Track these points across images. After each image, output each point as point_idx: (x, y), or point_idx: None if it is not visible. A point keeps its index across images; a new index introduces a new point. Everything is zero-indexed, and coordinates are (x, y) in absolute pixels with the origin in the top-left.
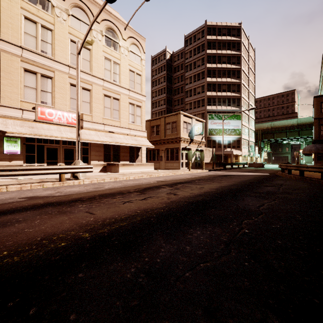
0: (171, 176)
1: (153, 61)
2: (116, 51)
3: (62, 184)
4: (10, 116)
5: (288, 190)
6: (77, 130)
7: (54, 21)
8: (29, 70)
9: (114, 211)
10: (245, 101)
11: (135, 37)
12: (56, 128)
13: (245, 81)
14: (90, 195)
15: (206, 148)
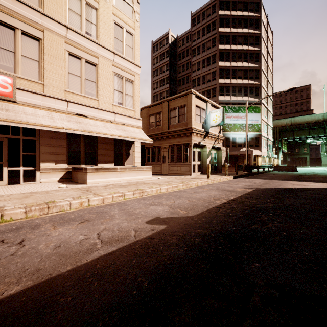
0: (184, 193)
1: (154, 47)
2: None
3: None
4: None
5: None
6: None
7: None
8: None
9: None
10: (264, 91)
11: None
12: None
13: (264, 66)
14: None
15: None
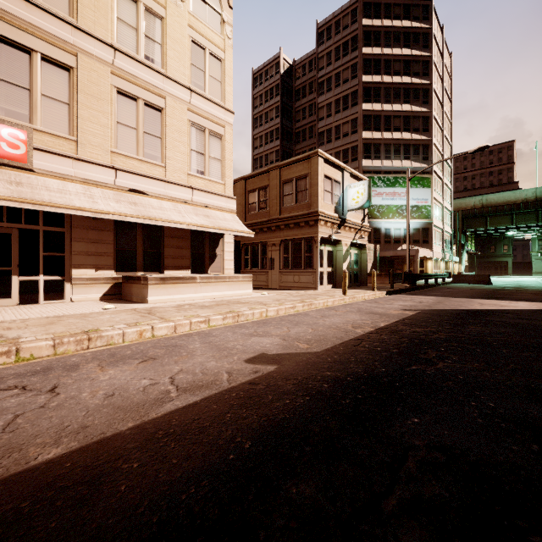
0: (305, 318)
1: (256, 79)
2: None
3: None
4: None
5: None
6: None
7: None
8: None
9: None
10: (437, 151)
11: None
12: None
13: (437, 111)
14: None
15: None
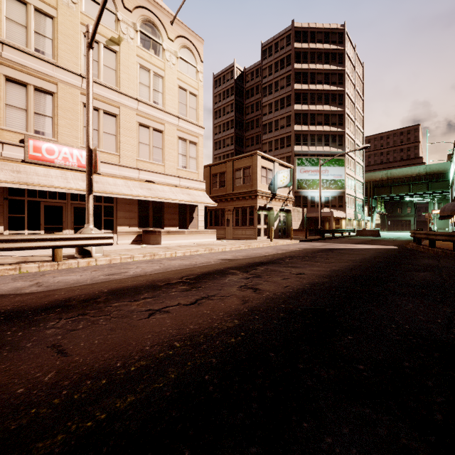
0: (244, 250)
1: (216, 81)
2: (158, 57)
3: (56, 266)
4: None
5: None
6: (88, 174)
7: (57, 3)
8: (13, 80)
9: (119, 342)
10: (350, 139)
11: (187, 37)
12: (60, 174)
13: (350, 109)
14: (91, 291)
15: (293, 208)
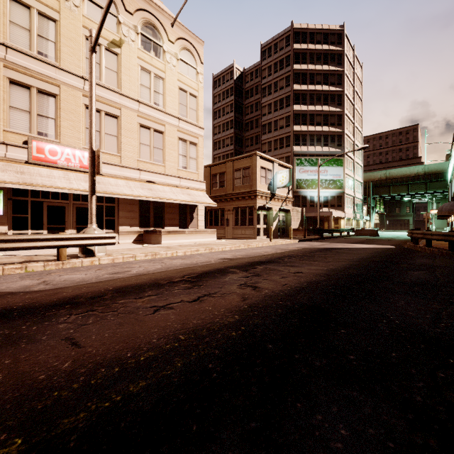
0: (244, 250)
1: (215, 82)
2: (159, 59)
3: (61, 265)
4: None
5: (453, 277)
6: (91, 176)
7: (60, 7)
8: (17, 83)
9: (128, 335)
10: (349, 139)
11: (187, 39)
12: (62, 175)
13: (349, 109)
14: (97, 289)
15: (292, 208)
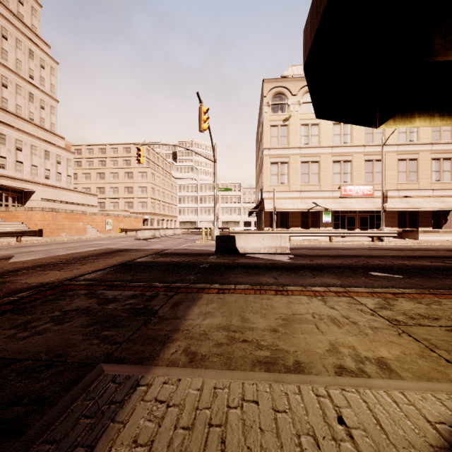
0: None
1: None
2: None
3: (374, 244)
4: (326, 197)
5: None
6: (382, 204)
7: None
8: (335, 161)
9: (430, 253)
10: None
11: None
12: (355, 201)
13: None
14: (406, 249)
15: None
